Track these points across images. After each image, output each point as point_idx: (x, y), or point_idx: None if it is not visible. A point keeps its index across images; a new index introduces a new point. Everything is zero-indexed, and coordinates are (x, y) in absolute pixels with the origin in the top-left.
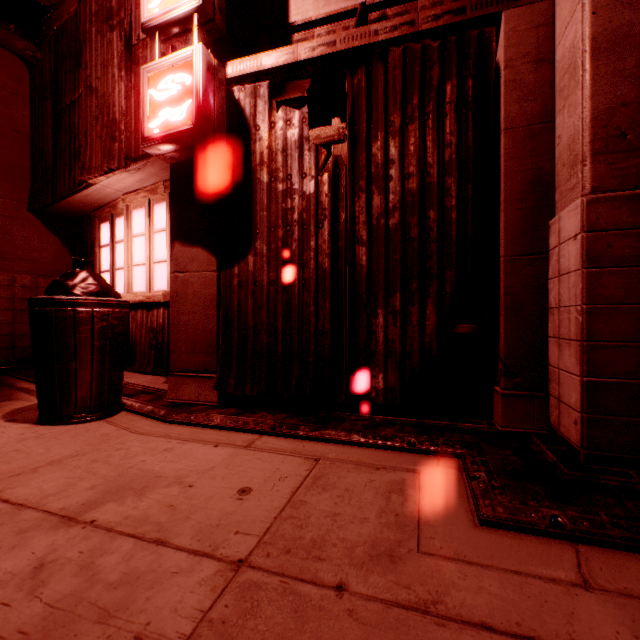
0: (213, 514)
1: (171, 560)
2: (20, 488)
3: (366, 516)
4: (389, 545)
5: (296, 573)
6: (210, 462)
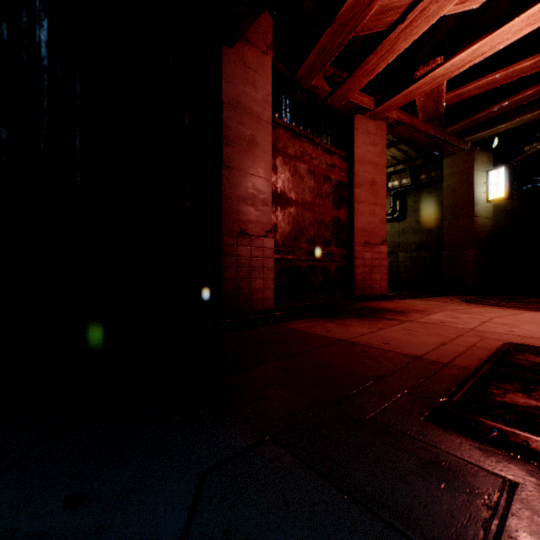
0: (493, 328)
1: (471, 326)
2: (497, 319)
3: (501, 338)
4: (484, 337)
5: (469, 331)
6: (534, 330)
